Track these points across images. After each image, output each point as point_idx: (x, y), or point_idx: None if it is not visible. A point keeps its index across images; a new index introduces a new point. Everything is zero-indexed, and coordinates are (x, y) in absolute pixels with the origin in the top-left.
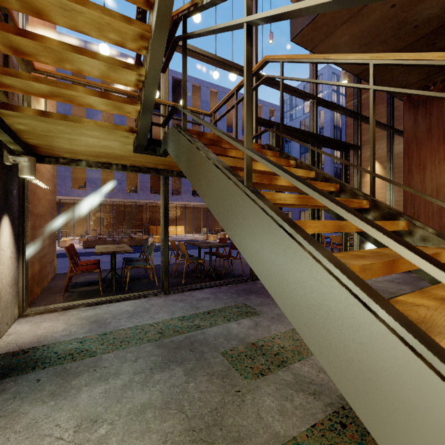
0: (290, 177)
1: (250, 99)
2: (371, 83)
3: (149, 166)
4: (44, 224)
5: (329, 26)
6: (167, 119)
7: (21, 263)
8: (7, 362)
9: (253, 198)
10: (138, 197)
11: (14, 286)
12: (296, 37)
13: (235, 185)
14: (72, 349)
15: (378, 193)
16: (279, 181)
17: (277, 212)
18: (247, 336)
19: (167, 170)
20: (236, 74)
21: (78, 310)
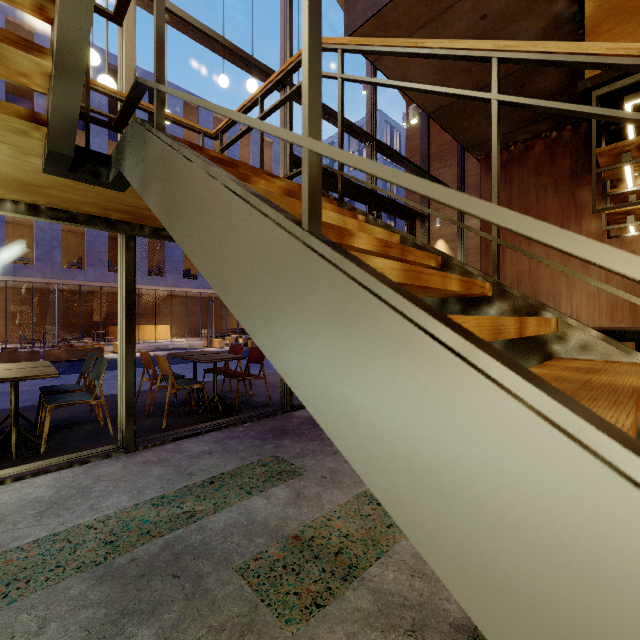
0: (457, 192)
1: (318, 25)
2: (494, 91)
3: (91, 212)
4: None
5: (401, 28)
6: (123, 112)
7: None
8: None
9: (331, 259)
10: (84, 277)
11: None
12: (354, 35)
13: (281, 230)
14: None
15: None
16: (357, 241)
17: (402, 292)
18: (285, 521)
19: (132, 223)
20: (259, 78)
21: None
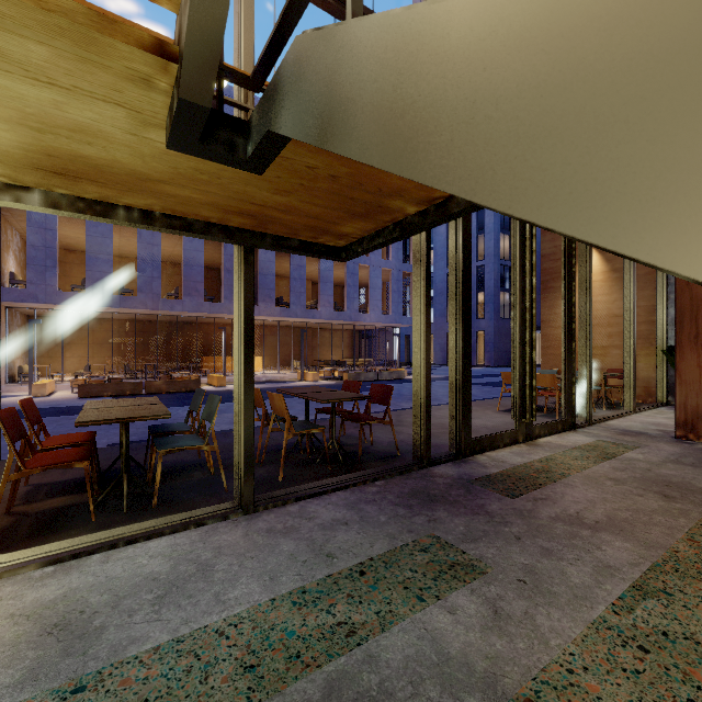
0: None
1: None
2: None
3: (208, 218)
4: None
5: None
6: (269, 50)
7: None
8: None
9: None
10: (181, 308)
11: None
12: None
13: None
14: None
15: (597, 302)
16: None
17: None
18: (497, 664)
19: (252, 230)
20: None
21: (21, 580)
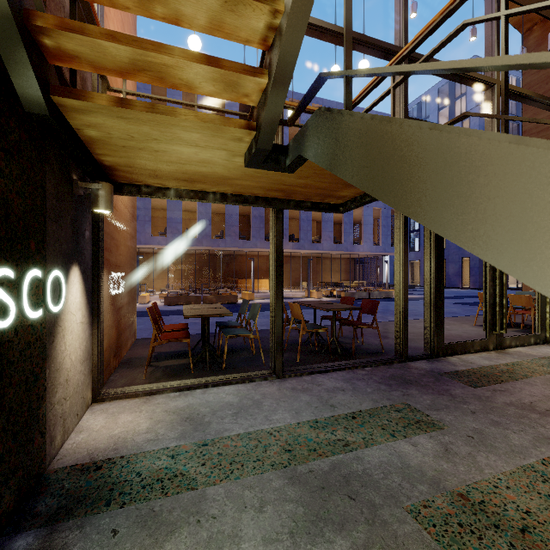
0: None
1: None
2: None
3: (257, 194)
4: (123, 278)
5: None
6: (299, 108)
7: (95, 330)
8: (73, 485)
9: None
10: (224, 244)
11: (86, 361)
12: None
13: None
14: (161, 469)
15: None
16: None
17: None
18: (442, 474)
19: (282, 199)
20: (375, 55)
21: (165, 396)
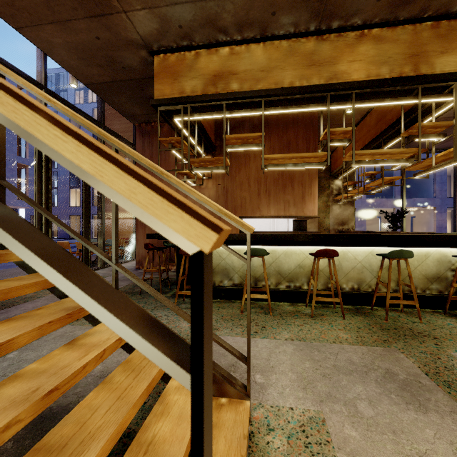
0: None
1: None
2: None
3: None
4: None
5: (33, 16)
6: None
7: None
8: None
9: None
10: None
11: None
12: None
13: None
14: None
15: None
16: None
17: None
18: None
19: None
20: None
21: None
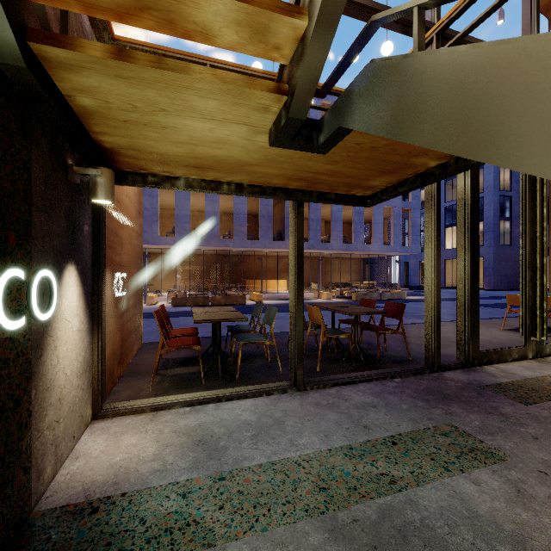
0: None
1: None
2: None
3: (276, 184)
4: (128, 278)
5: None
6: (337, 71)
7: (96, 338)
8: (61, 535)
9: None
10: (232, 245)
11: (85, 373)
12: None
13: None
14: (170, 514)
15: None
16: None
17: None
18: (524, 529)
19: (303, 190)
20: (404, 33)
21: (174, 413)
